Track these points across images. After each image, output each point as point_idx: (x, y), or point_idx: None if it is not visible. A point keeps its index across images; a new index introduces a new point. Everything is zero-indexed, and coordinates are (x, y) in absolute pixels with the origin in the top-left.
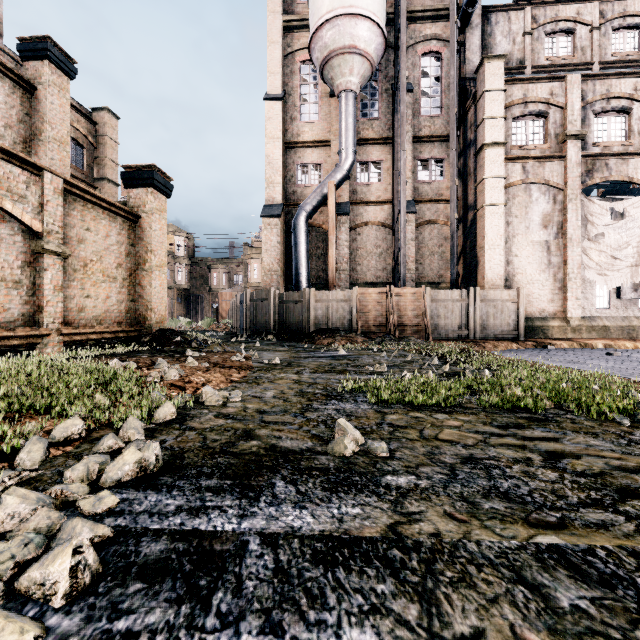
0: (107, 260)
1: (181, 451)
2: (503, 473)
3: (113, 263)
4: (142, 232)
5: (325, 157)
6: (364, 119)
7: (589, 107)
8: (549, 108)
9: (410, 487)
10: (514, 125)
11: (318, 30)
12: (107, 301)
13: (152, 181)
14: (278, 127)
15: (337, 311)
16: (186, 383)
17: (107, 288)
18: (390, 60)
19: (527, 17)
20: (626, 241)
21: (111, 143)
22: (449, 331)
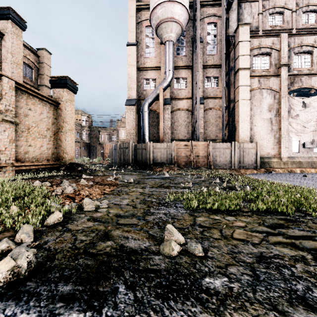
0: (41, 126)
1: (54, 252)
2: (292, 273)
3: (44, 128)
4: (61, 112)
5: (158, 75)
6: (178, 56)
7: (292, 50)
8: (272, 50)
9: (226, 292)
10: (254, 59)
11: (154, 9)
12: (41, 148)
13: (66, 84)
14: (134, 59)
15: (164, 154)
16: (76, 195)
17: (41, 141)
18: (191, 26)
19: (260, 5)
20: (310, 118)
21: (47, 67)
22: (221, 164)
